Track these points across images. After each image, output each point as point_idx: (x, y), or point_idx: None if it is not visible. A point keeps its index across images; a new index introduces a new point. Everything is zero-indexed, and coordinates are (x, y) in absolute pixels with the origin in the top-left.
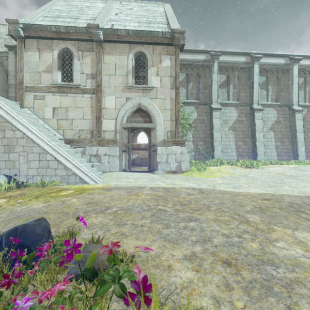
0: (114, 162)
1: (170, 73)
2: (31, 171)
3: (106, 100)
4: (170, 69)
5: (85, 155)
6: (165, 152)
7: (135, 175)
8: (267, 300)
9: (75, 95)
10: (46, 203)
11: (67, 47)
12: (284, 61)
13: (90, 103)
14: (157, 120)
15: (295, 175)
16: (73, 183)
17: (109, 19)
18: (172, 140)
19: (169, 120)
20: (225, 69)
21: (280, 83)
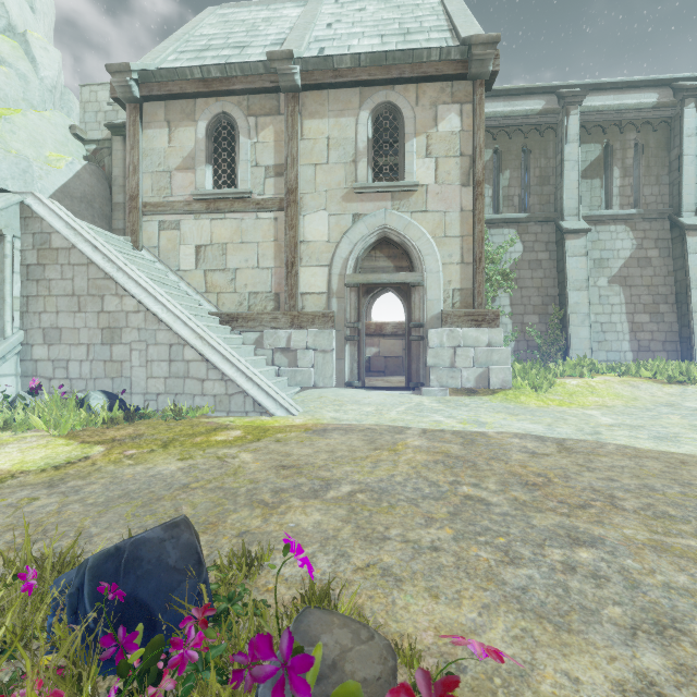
0: (325, 365)
1: (460, 148)
2: (154, 384)
3: (307, 222)
4: (459, 138)
5: (262, 350)
6: (448, 343)
7: (376, 396)
8: None
9: (241, 216)
10: (186, 462)
11: (225, 110)
12: None
13: (274, 233)
14: (428, 264)
15: None
16: (240, 414)
17: (313, 38)
18: (466, 311)
19: (458, 263)
20: (599, 129)
21: None
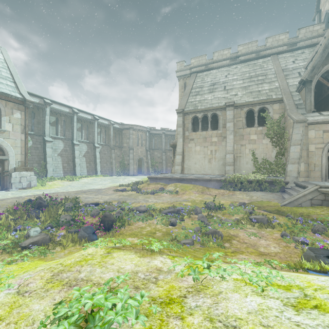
0: None
1: (21, 123)
2: None
3: None
4: (20, 120)
5: None
6: (18, 176)
7: None
8: None
9: None
10: None
11: None
12: (91, 117)
13: None
14: (10, 154)
15: (92, 182)
16: None
17: None
18: (23, 167)
19: (20, 154)
20: (55, 113)
21: (89, 129)
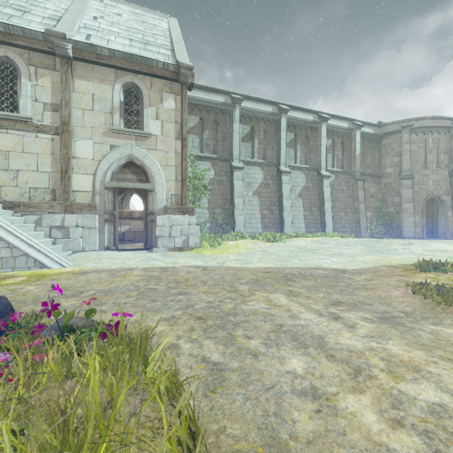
0: (91, 237)
1: (175, 119)
2: None
3: (78, 145)
4: (174, 113)
5: (41, 227)
6: (167, 223)
7: (125, 254)
8: (216, 332)
9: (22, 133)
10: None
11: (8, 56)
12: (312, 118)
13: (51, 149)
14: (157, 179)
15: (314, 248)
16: (24, 269)
17: (82, 24)
18: (178, 207)
19: (174, 180)
20: (249, 118)
21: (309, 142)
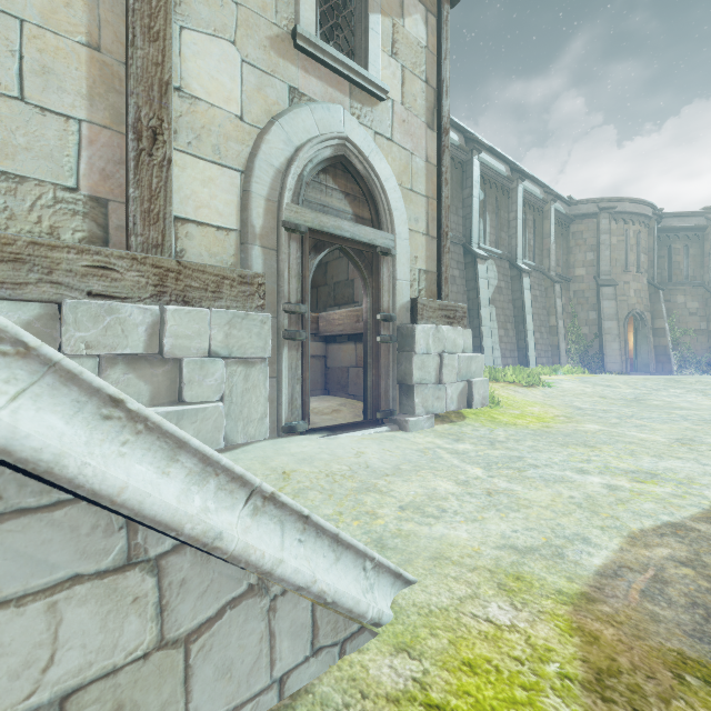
0: (250, 394)
1: (426, 72)
2: None
3: (191, 48)
4: (425, 56)
5: None
6: (434, 347)
7: (363, 445)
8: None
9: None
10: None
11: None
12: (505, 170)
13: (86, 21)
14: (396, 224)
15: (623, 397)
16: (248, 709)
17: None
18: (440, 303)
19: (424, 233)
20: None
21: (500, 212)
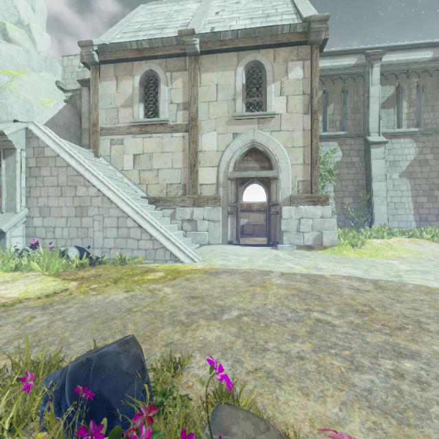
0: (215, 230)
1: (303, 89)
2: (108, 242)
3: (204, 138)
4: (302, 83)
5: (175, 220)
6: (295, 216)
7: (248, 250)
8: None
9: (161, 135)
10: (129, 293)
11: (151, 68)
12: None
13: (182, 146)
14: (281, 165)
15: None
16: (162, 261)
17: (207, 21)
18: (306, 195)
19: (301, 164)
20: (393, 76)
21: None
